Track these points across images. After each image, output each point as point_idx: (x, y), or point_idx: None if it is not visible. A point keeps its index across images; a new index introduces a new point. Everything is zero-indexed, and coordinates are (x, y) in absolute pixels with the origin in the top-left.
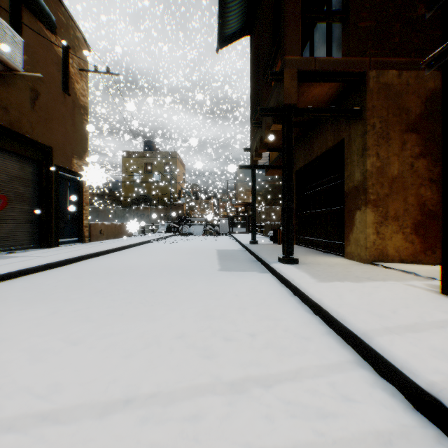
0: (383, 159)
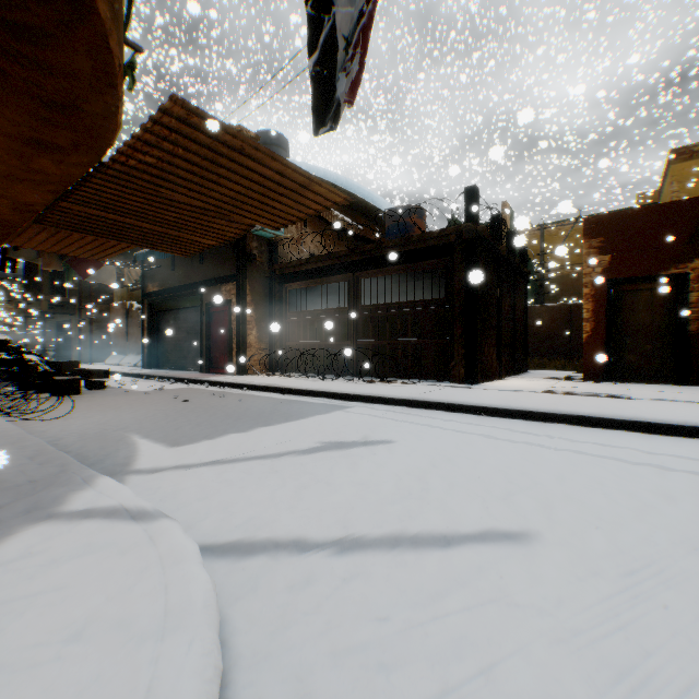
0: (84, 330)
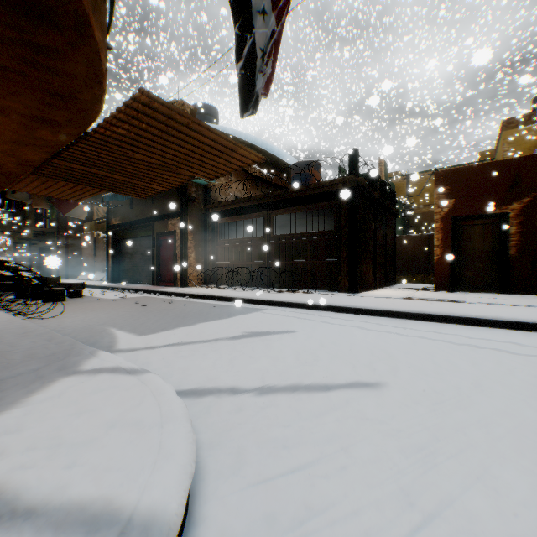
0: (61, 253)
